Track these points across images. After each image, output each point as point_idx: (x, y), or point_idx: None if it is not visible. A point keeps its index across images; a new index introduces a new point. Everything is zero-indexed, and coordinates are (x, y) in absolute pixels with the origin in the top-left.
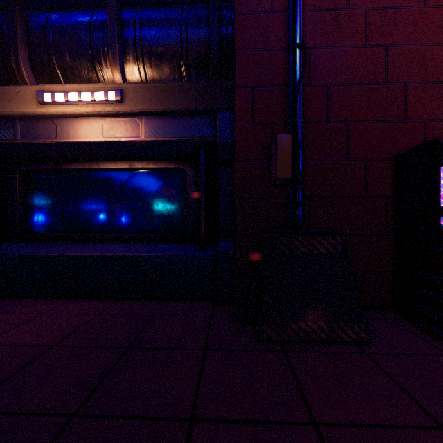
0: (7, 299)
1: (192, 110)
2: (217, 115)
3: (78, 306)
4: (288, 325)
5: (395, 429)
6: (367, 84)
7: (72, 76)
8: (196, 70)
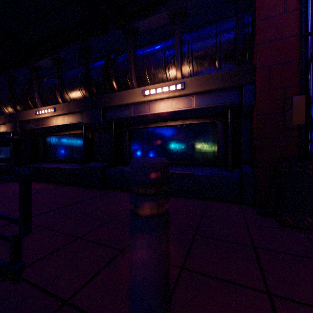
0: (128, 191)
1: (225, 87)
2: (243, 88)
3: None
4: (304, 218)
5: None
6: None
7: (153, 78)
8: (225, 61)
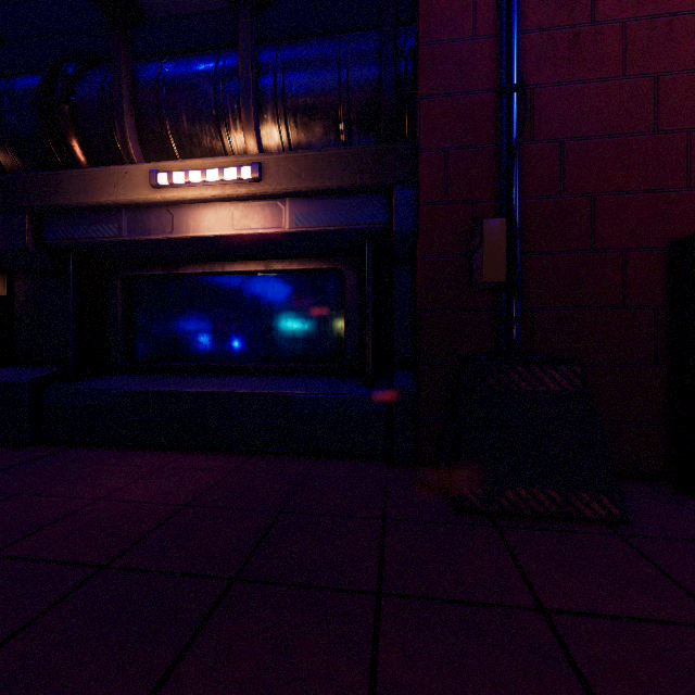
0: (112, 448)
1: (356, 187)
2: (393, 193)
3: (203, 460)
4: (501, 492)
5: (658, 624)
6: (625, 135)
7: (190, 146)
8: (361, 127)
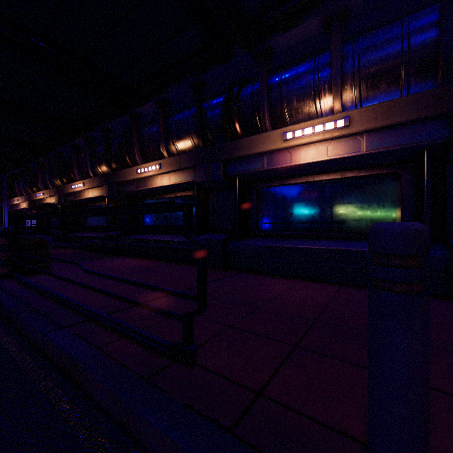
0: (260, 274)
1: (421, 118)
2: None
3: (314, 284)
4: None
5: None
6: None
7: (296, 114)
8: (418, 77)
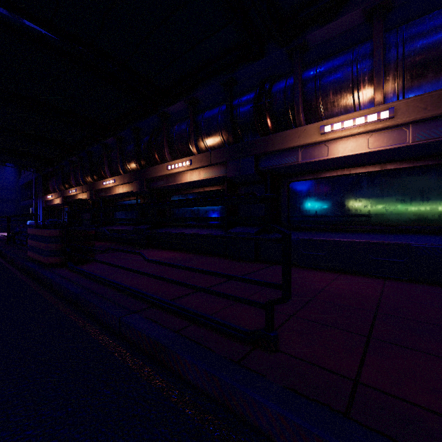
0: (294, 266)
1: None
2: None
3: (355, 277)
4: None
5: None
6: None
7: (331, 108)
8: None
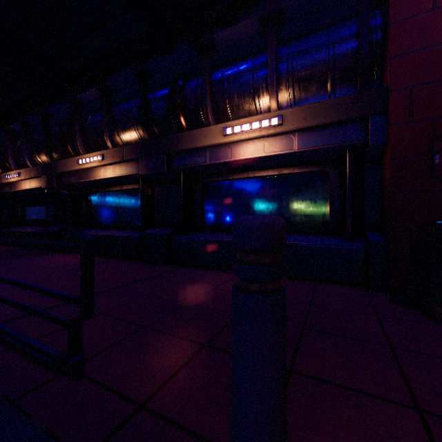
0: (202, 268)
1: (342, 120)
2: (369, 121)
3: None
4: None
5: None
6: None
7: (237, 111)
8: (342, 82)
